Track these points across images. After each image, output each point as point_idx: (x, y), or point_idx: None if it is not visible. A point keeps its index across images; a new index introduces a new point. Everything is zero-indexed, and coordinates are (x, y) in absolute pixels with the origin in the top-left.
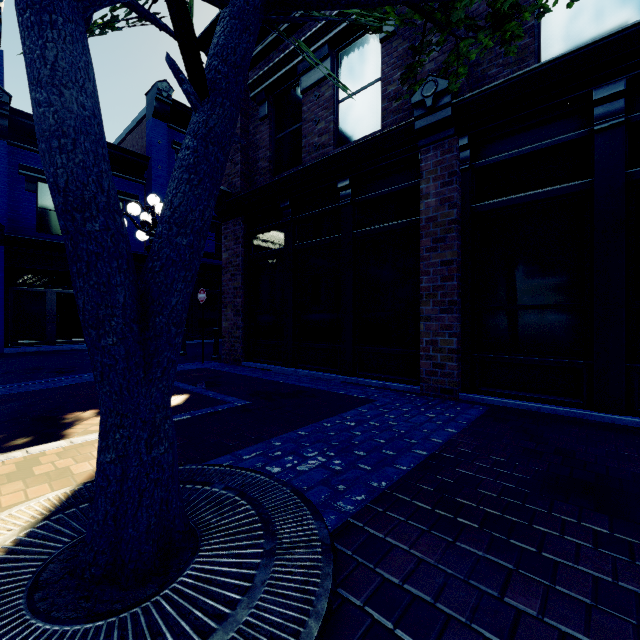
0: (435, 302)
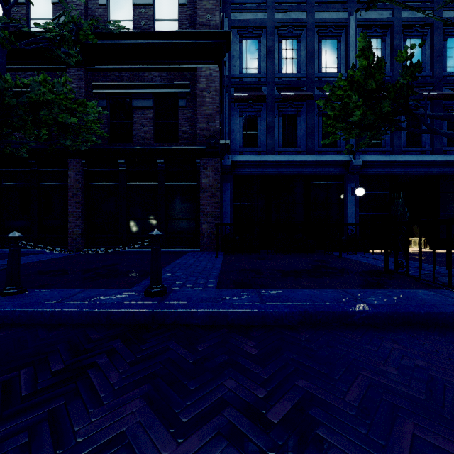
0: (73, 216)
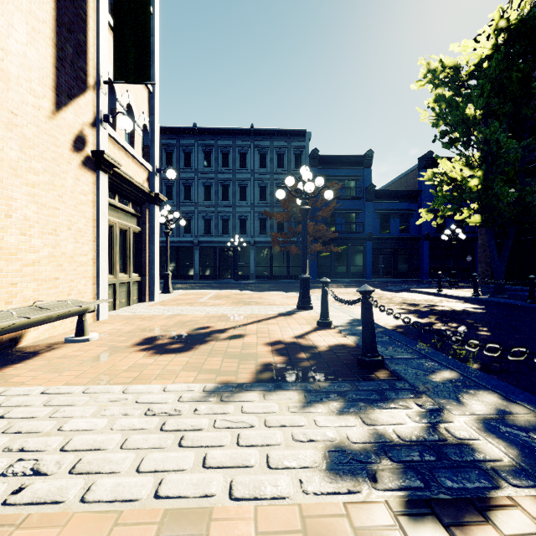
0: None
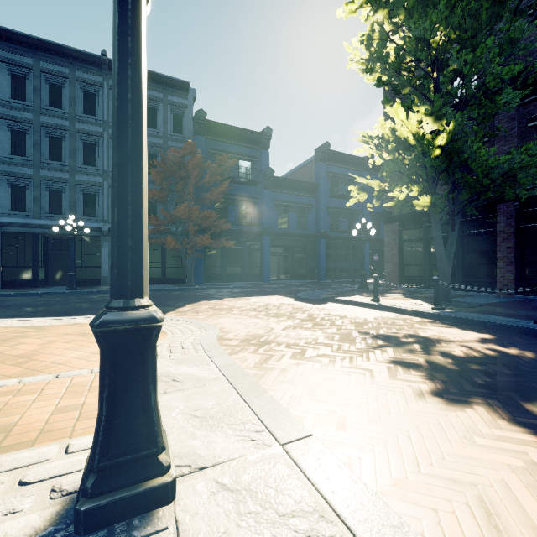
0: (503, 262)
